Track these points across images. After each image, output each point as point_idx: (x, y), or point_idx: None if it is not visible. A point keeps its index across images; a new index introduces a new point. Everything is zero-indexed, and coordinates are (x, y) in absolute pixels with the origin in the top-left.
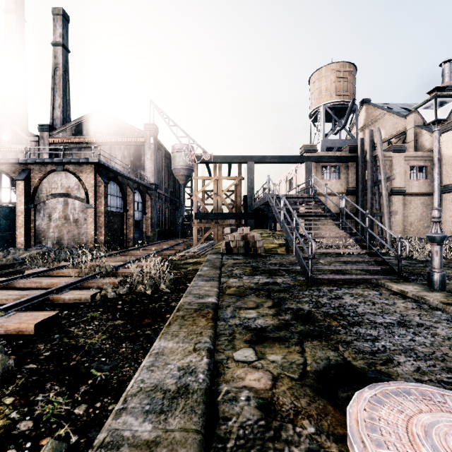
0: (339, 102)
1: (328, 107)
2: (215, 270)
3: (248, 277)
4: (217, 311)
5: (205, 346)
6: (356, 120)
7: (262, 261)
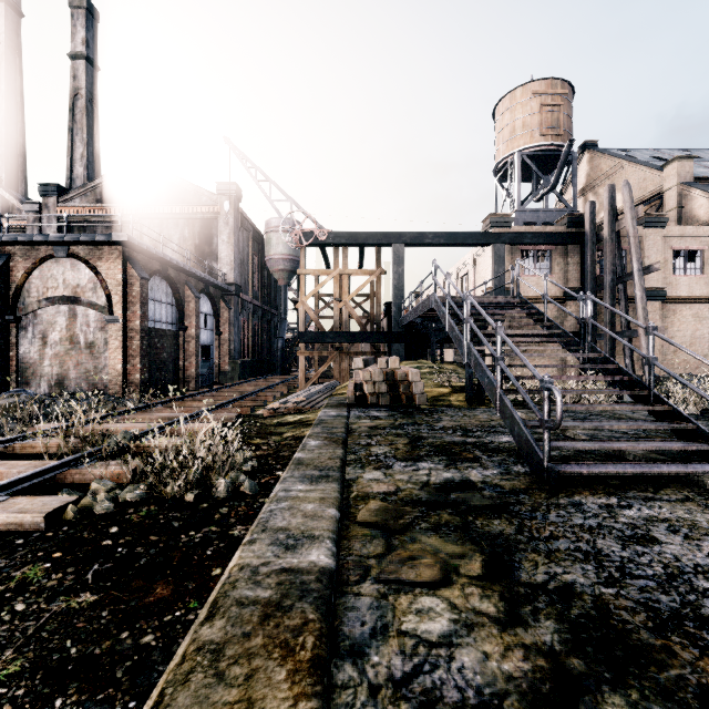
0: (545, 147)
1: (527, 156)
2: (332, 449)
3: (404, 464)
4: (331, 608)
5: None
6: (573, 177)
7: (426, 423)
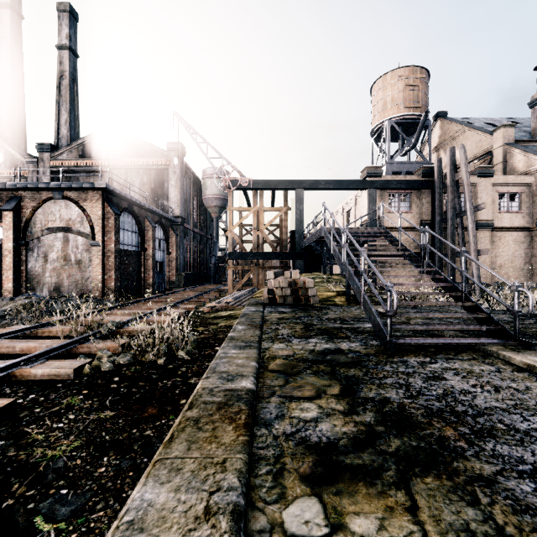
0: (408, 116)
1: (395, 122)
2: (253, 330)
3: (299, 340)
4: (254, 406)
5: (229, 501)
6: (429, 138)
7: (316, 316)
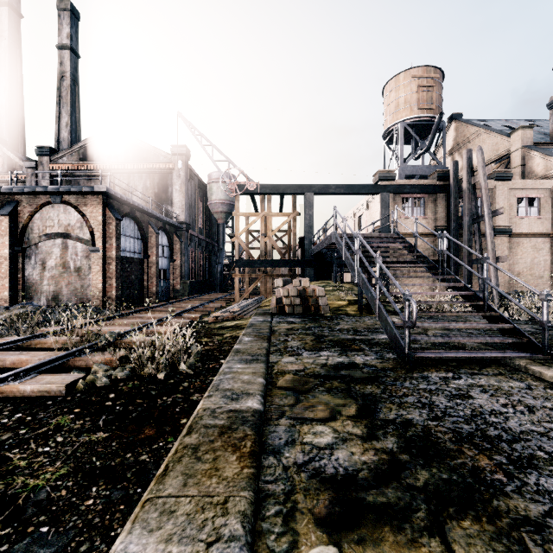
0: (421, 118)
1: (408, 125)
2: (260, 342)
3: (310, 353)
4: (261, 430)
5: None
6: (443, 141)
7: (328, 326)
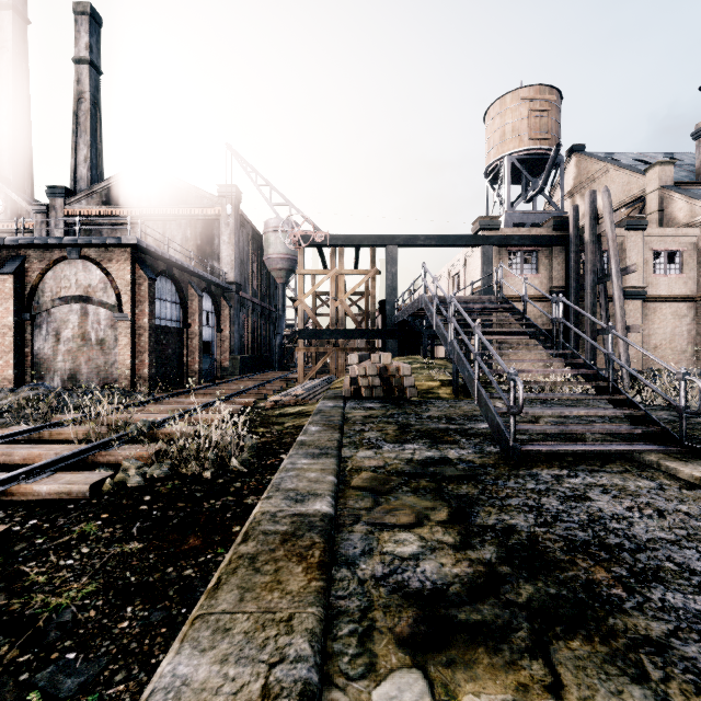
0: (534, 151)
1: (516, 159)
2: (330, 433)
3: (392, 446)
4: (331, 537)
5: (297, 677)
6: (561, 179)
7: (414, 413)
